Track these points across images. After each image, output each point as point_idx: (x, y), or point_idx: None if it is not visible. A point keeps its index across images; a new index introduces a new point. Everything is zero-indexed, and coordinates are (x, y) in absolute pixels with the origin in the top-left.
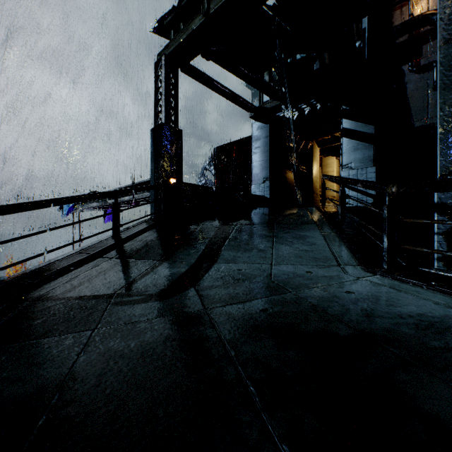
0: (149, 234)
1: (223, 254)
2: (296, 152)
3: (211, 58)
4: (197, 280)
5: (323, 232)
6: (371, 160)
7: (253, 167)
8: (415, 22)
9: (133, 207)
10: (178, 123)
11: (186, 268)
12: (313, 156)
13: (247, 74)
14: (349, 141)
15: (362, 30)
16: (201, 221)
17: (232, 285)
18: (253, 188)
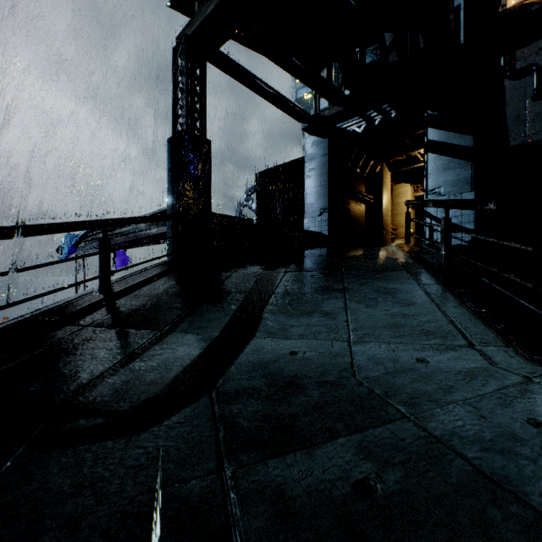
0: (156, 286)
1: (266, 321)
2: (362, 176)
3: (251, 43)
4: (217, 376)
5: (421, 284)
6: (468, 183)
7: (306, 194)
8: (510, 15)
9: (133, 245)
10: (205, 130)
11: (201, 348)
12: (383, 182)
13: (299, 67)
14: (438, 158)
15: (454, 9)
16: (235, 266)
17: (281, 390)
18: (307, 223)
